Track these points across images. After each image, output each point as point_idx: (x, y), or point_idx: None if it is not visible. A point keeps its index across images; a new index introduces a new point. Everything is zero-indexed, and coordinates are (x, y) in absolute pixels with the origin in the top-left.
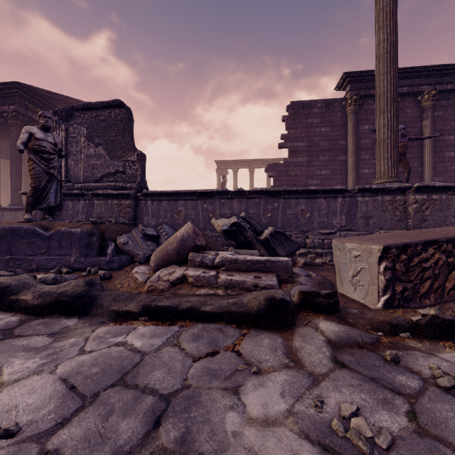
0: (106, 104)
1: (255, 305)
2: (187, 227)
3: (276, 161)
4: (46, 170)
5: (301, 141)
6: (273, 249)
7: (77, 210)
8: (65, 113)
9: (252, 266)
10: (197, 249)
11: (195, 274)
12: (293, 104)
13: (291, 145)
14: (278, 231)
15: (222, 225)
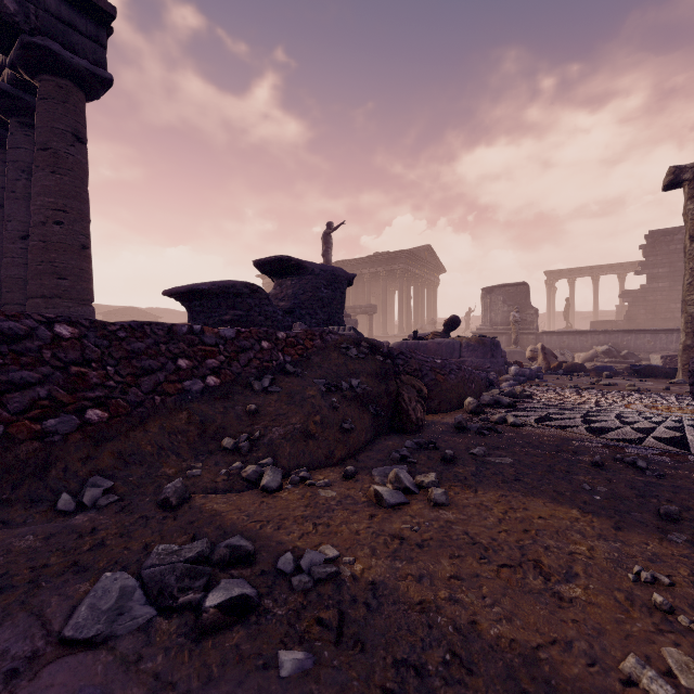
0: (515, 284)
1: (622, 368)
2: (593, 350)
3: (634, 264)
4: (519, 328)
5: (662, 268)
6: (627, 359)
7: (501, 341)
8: (489, 289)
9: (619, 362)
10: (597, 357)
11: (600, 364)
12: (652, 233)
13: (650, 272)
14: (630, 352)
15: (601, 350)
